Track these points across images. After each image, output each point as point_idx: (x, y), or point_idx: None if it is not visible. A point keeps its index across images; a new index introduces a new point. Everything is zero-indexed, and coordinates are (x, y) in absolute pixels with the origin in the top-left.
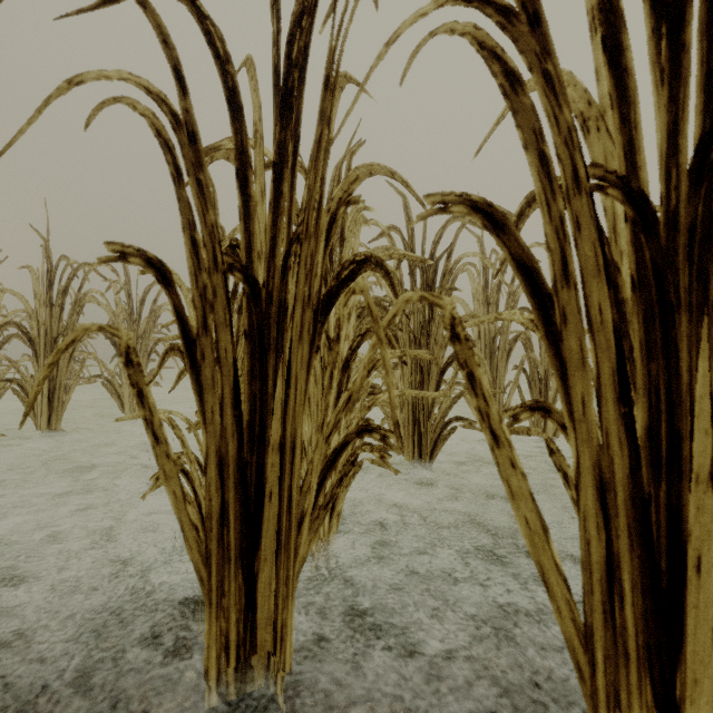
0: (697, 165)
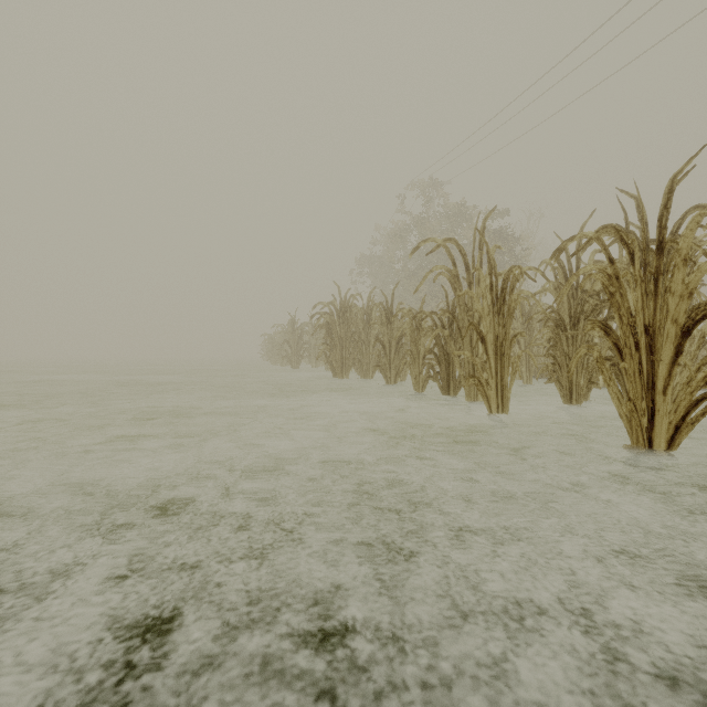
0: None
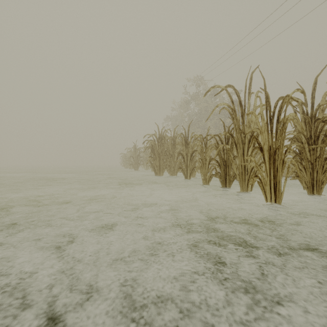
0: None
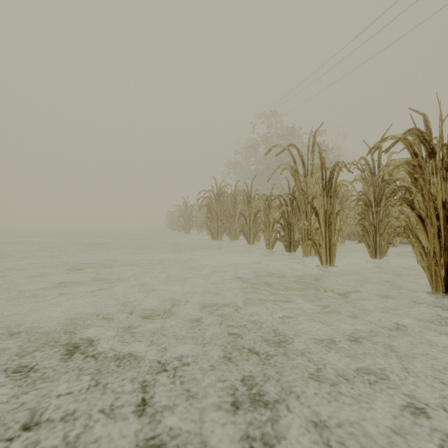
0: None
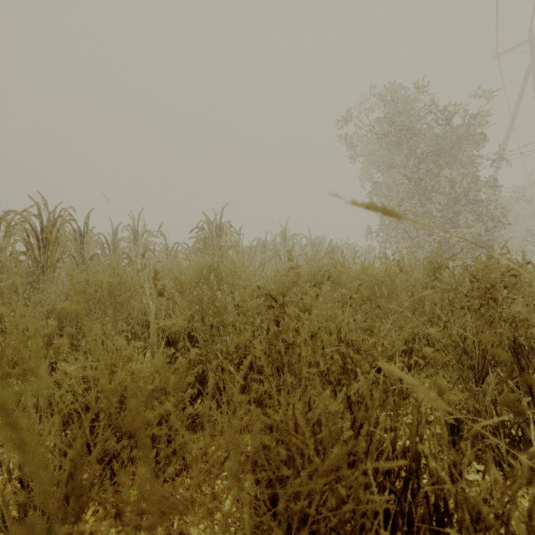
0: None
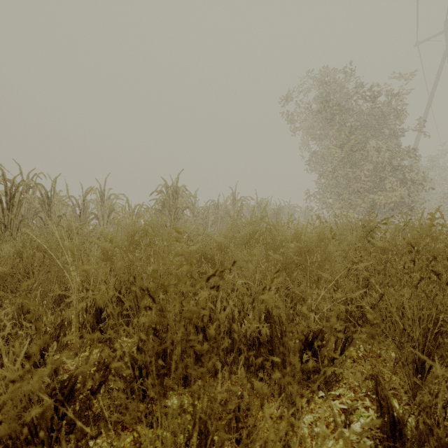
0: (27, 213)
